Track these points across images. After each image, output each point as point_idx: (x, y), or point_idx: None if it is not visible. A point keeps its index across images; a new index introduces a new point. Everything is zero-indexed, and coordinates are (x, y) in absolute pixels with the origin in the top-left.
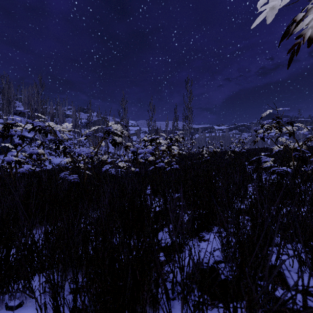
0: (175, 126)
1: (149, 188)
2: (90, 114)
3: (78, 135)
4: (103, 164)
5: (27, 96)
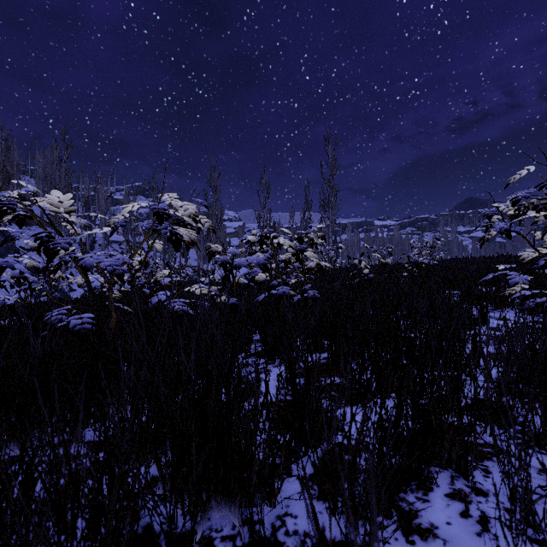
0: (307, 220)
1: (258, 337)
2: (155, 197)
3: (134, 235)
4: (158, 288)
5: (42, 165)
